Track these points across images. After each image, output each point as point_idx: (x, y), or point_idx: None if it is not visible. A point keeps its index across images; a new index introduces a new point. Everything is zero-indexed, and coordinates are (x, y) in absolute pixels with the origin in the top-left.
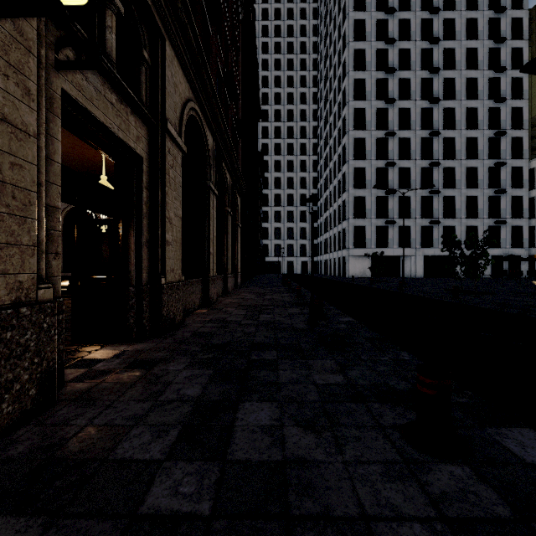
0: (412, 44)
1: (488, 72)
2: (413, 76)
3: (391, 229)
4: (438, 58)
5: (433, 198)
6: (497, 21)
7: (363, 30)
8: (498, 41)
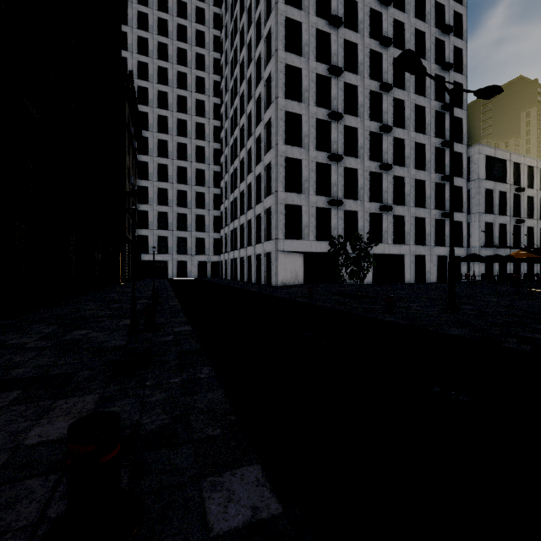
0: None
1: (435, 30)
2: (361, 0)
3: (335, 212)
4: None
5: (383, 176)
6: None
7: None
8: None
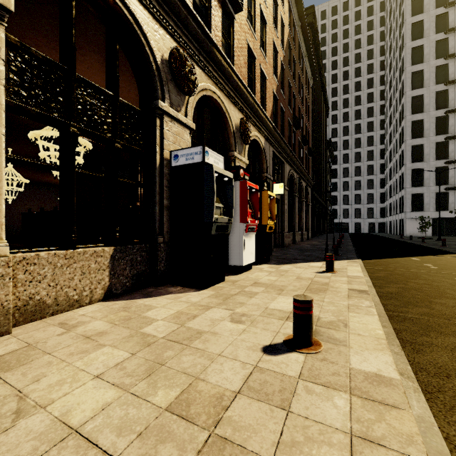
0: None
1: None
2: None
3: (452, 194)
4: None
5: None
6: None
7: (421, 29)
8: None
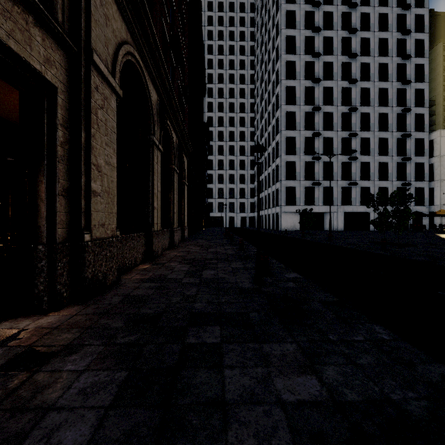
0: (334, 33)
1: (396, 59)
2: (335, 60)
3: (317, 189)
4: (356, 45)
5: (352, 164)
6: (403, 16)
7: (293, 20)
8: (405, 33)
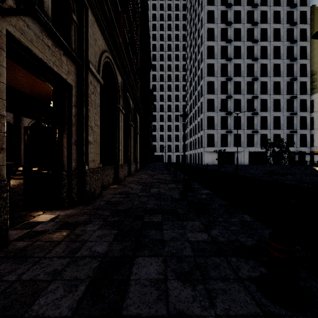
0: (242, 26)
1: (286, 43)
2: (242, 45)
3: (229, 135)
4: (257, 34)
5: (254, 117)
6: (291, 12)
7: (212, 17)
8: (292, 24)
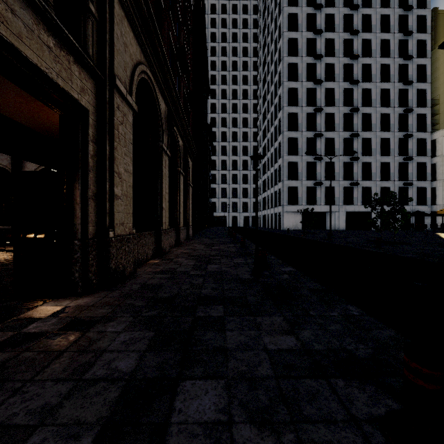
0: (336, 35)
1: (398, 59)
2: (337, 62)
3: (319, 189)
4: (357, 47)
5: (353, 164)
6: (405, 17)
7: (295, 22)
8: (406, 34)
